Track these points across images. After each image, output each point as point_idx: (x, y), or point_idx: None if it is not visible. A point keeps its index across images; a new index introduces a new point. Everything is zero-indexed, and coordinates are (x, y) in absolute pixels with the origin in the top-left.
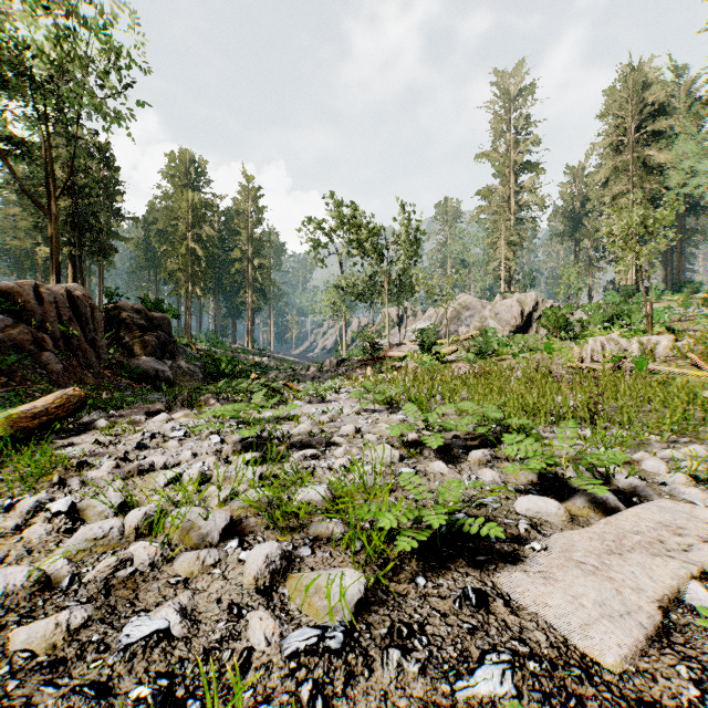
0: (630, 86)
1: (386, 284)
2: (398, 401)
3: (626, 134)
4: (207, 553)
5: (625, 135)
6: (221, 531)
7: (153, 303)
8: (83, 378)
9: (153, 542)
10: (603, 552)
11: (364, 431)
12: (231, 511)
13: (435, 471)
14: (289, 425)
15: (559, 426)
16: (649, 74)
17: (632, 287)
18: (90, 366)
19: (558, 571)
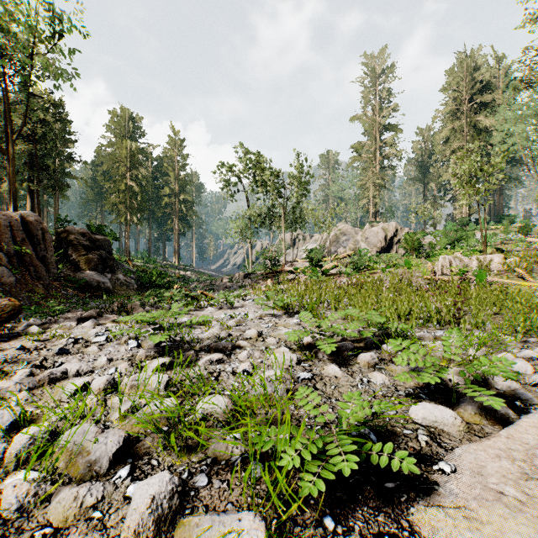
0: (464, 68)
1: (283, 215)
2: (293, 307)
3: (462, 104)
4: (88, 491)
5: (461, 105)
6: (112, 456)
7: (96, 228)
8: (34, 289)
9: (35, 471)
10: (516, 475)
11: (265, 335)
12: (130, 427)
13: (330, 375)
14: (201, 329)
15: (427, 328)
16: (479, 60)
17: (466, 218)
18: (40, 279)
19: (479, 506)
